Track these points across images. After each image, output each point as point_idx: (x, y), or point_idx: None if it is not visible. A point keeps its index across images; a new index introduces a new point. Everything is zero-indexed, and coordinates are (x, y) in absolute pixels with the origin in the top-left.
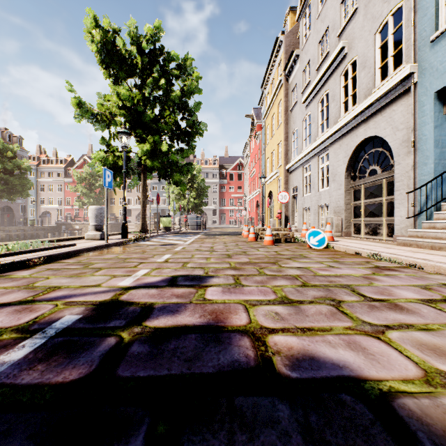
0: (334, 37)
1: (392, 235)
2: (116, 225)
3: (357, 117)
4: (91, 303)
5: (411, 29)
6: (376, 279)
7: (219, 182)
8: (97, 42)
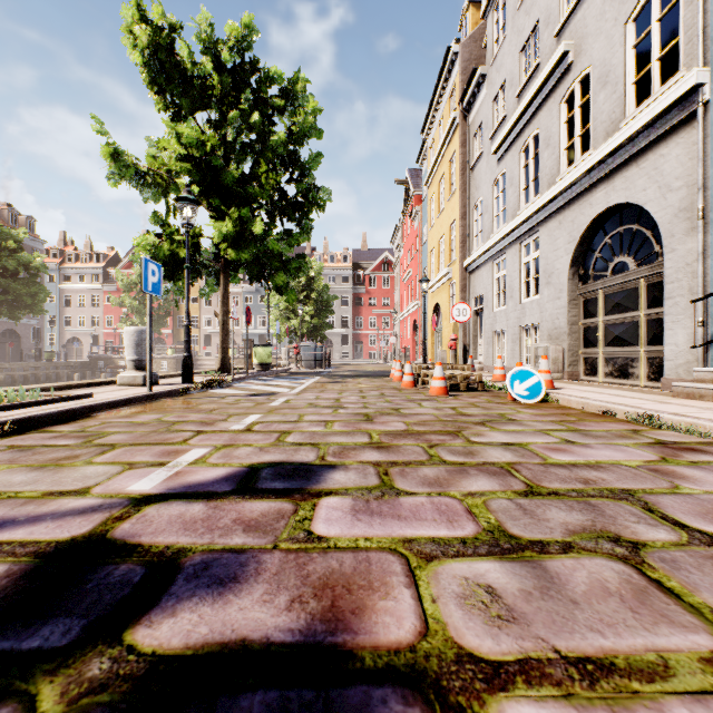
0: (549, 38)
1: (658, 379)
2: None
3: (591, 172)
4: (34, 549)
5: (698, 6)
6: (680, 476)
7: (352, 291)
8: (143, 48)
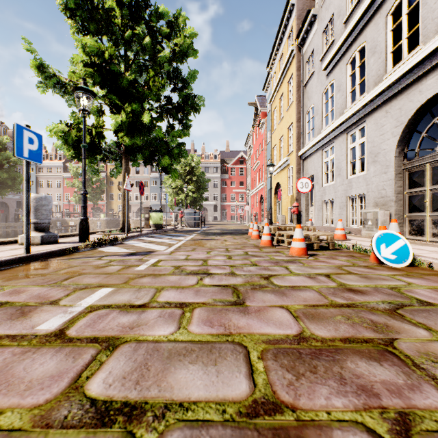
0: None
1: None
2: (113, 221)
3: (422, 63)
4: None
5: None
6: None
7: (220, 177)
8: None
